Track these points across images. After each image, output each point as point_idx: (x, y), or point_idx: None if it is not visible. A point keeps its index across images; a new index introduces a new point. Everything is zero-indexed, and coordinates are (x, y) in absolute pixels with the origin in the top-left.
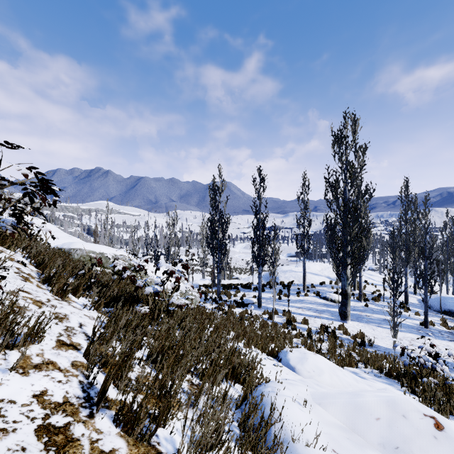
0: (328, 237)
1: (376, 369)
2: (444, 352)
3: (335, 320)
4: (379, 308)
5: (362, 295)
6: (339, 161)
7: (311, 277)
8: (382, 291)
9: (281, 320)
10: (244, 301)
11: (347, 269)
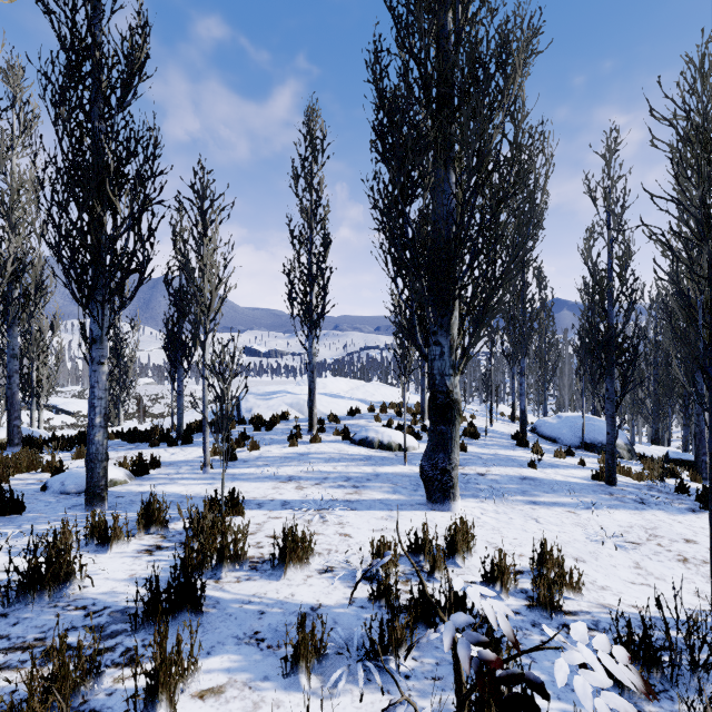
0: (396, 167)
1: None
2: None
3: (413, 505)
4: (490, 452)
5: None
6: None
7: (330, 401)
8: (469, 420)
9: (147, 574)
10: (51, 483)
11: (453, 312)
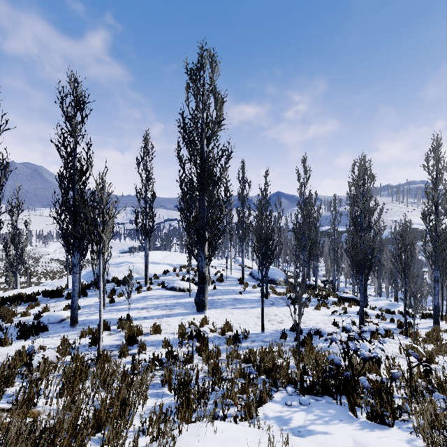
0: (186, 203)
1: (286, 383)
2: (376, 328)
3: (192, 313)
4: (226, 288)
5: (209, 278)
6: (197, 106)
7: (153, 266)
8: (222, 272)
9: (116, 339)
10: (42, 320)
11: (206, 245)
